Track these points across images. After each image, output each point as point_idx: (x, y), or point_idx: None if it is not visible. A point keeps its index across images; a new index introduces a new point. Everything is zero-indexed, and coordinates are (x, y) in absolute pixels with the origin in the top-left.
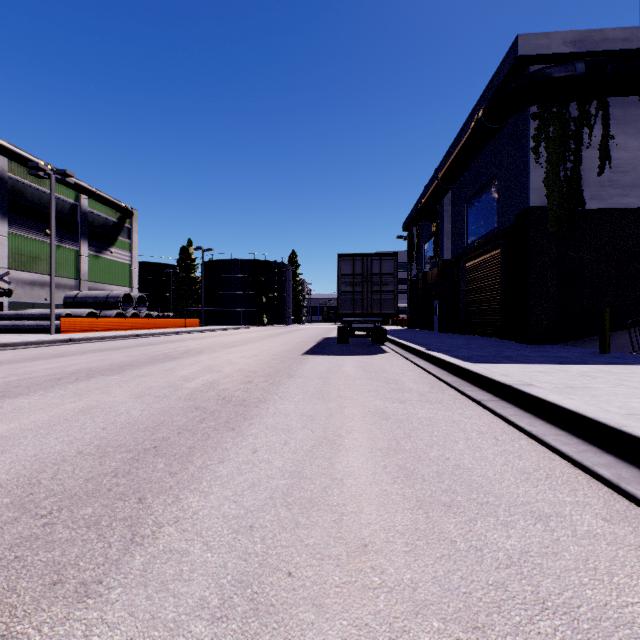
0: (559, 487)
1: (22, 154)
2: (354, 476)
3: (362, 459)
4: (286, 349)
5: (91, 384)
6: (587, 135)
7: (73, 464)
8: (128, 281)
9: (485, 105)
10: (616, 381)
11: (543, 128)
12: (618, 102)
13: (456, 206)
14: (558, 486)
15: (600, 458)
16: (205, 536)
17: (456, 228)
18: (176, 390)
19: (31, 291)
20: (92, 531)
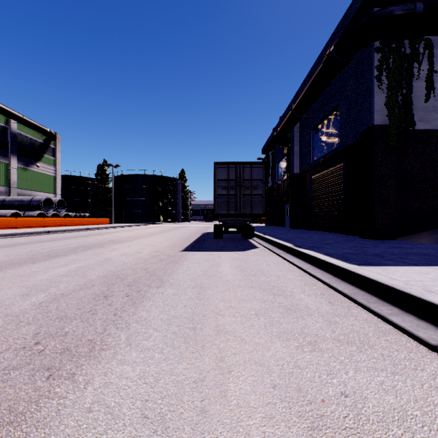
0: None
1: None
2: None
3: None
4: (169, 244)
5: None
6: (416, 69)
7: None
8: (52, 189)
9: (336, 41)
10: None
11: (384, 60)
12: None
13: (304, 133)
14: None
15: None
16: None
17: (304, 149)
18: None
19: None
20: None
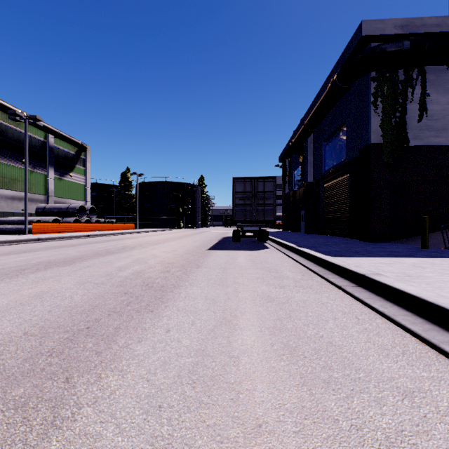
0: (415, 362)
1: (5, 104)
2: (248, 354)
3: (254, 337)
4: (196, 246)
5: (47, 273)
6: (410, 93)
7: (17, 344)
8: (83, 197)
9: (338, 71)
10: (440, 271)
11: (380, 88)
12: (432, 70)
13: (317, 144)
14: (414, 361)
15: (443, 336)
16: (118, 417)
17: (317, 159)
18: (111, 278)
19: (12, 204)
20: (18, 413)
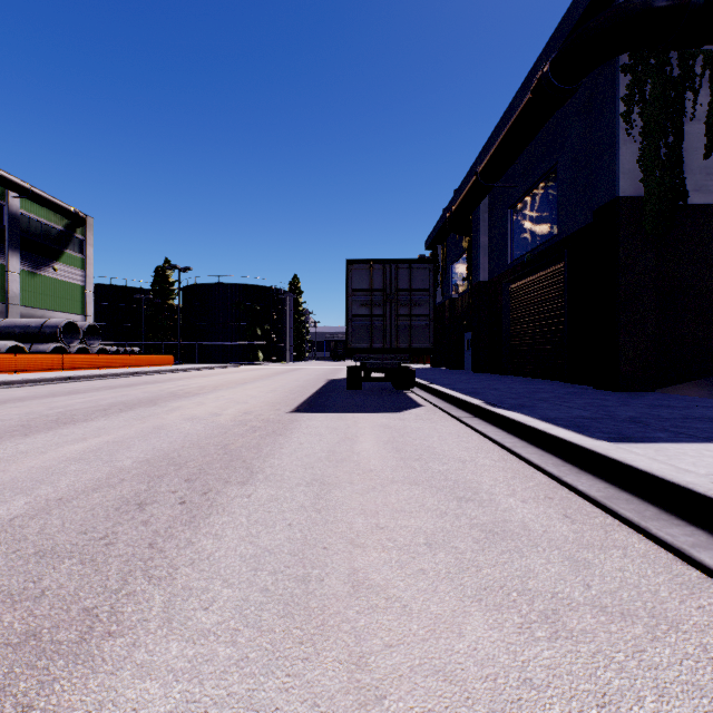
0: None
1: None
2: None
3: None
4: (270, 400)
5: None
6: (690, 103)
7: None
8: (80, 307)
9: (554, 55)
10: None
11: (637, 86)
12: None
13: (496, 213)
14: None
15: None
16: None
17: (496, 241)
18: None
19: None
20: None
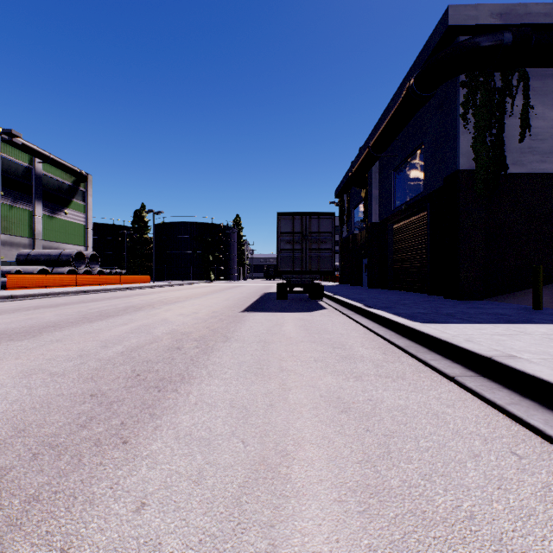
0: None
1: None
2: None
3: (327, 526)
4: (227, 305)
5: None
6: (509, 104)
7: None
8: (83, 240)
9: (416, 74)
10: None
11: (471, 96)
12: (537, 75)
13: (384, 173)
14: None
15: None
16: None
17: (384, 193)
18: (83, 363)
19: None
20: None
